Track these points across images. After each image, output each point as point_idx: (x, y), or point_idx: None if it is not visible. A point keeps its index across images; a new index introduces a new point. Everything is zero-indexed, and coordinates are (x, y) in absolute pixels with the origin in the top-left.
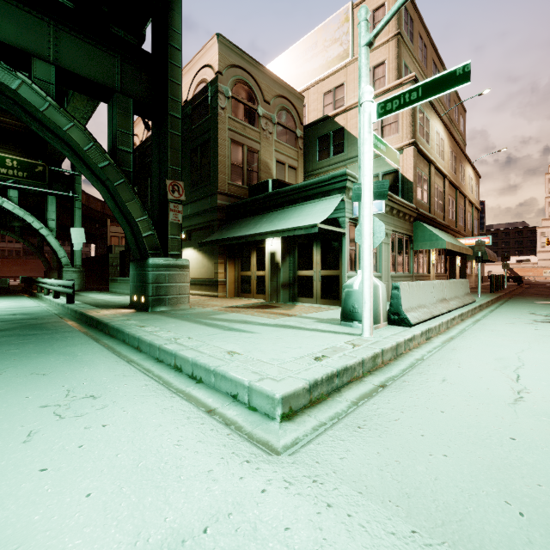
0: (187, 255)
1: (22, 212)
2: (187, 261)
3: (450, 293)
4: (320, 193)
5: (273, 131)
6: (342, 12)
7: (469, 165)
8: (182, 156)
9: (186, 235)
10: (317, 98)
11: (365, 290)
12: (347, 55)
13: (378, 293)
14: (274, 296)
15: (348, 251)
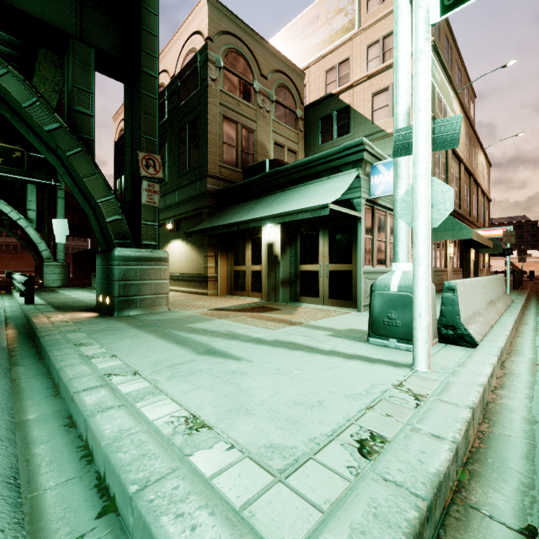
0: (175, 248)
1: None
2: (165, 253)
3: (494, 293)
4: (329, 170)
5: (271, 109)
6: None
7: (481, 151)
8: (170, 138)
9: (174, 225)
10: (319, 76)
11: (420, 294)
12: (353, 26)
13: None
14: (272, 295)
15: (364, 240)
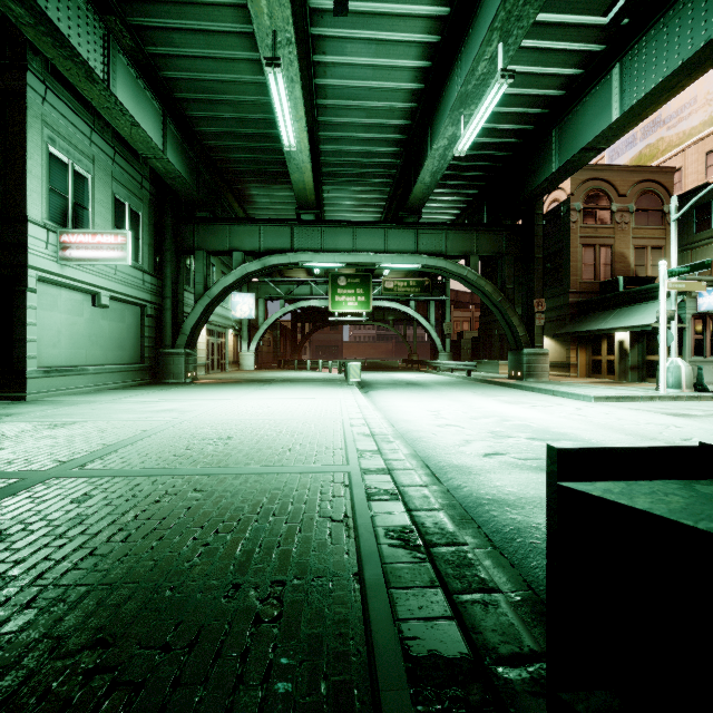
0: None
1: (417, 315)
2: (547, 350)
3: None
4: None
5: (630, 220)
6: None
7: None
8: None
9: None
10: (697, 159)
11: (660, 368)
12: None
13: (681, 371)
14: (622, 377)
15: (692, 340)
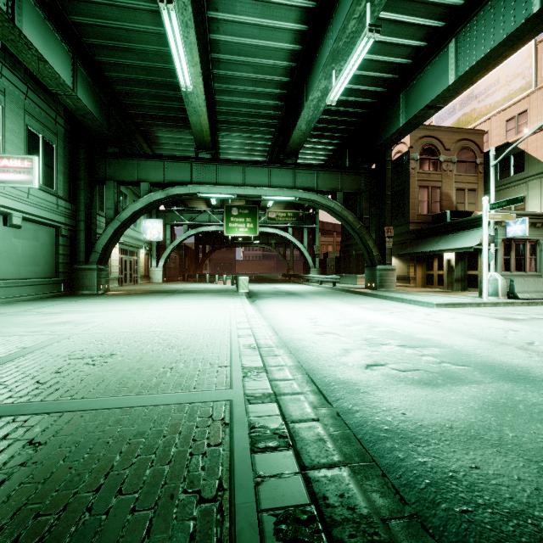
0: None
1: (293, 239)
2: (395, 267)
3: None
4: (481, 224)
5: (453, 168)
6: (524, 50)
7: None
8: None
9: None
10: (499, 125)
11: (483, 281)
12: (529, 86)
13: (498, 283)
14: (449, 287)
15: (502, 259)
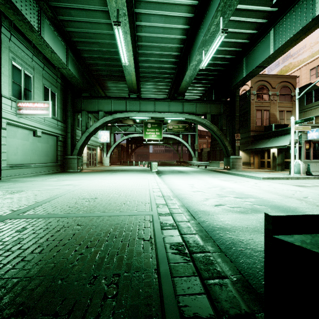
0: None
1: (182, 141)
2: (241, 157)
3: None
4: None
5: (277, 99)
6: None
7: None
8: None
9: None
10: (306, 72)
11: (291, 165)
12: None
13: (300, 166)
14: (274, 168)
15: (304, 152)
